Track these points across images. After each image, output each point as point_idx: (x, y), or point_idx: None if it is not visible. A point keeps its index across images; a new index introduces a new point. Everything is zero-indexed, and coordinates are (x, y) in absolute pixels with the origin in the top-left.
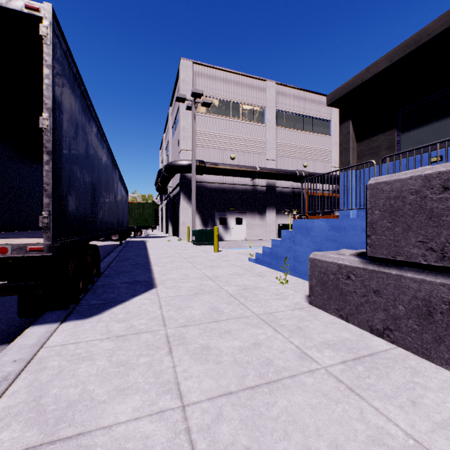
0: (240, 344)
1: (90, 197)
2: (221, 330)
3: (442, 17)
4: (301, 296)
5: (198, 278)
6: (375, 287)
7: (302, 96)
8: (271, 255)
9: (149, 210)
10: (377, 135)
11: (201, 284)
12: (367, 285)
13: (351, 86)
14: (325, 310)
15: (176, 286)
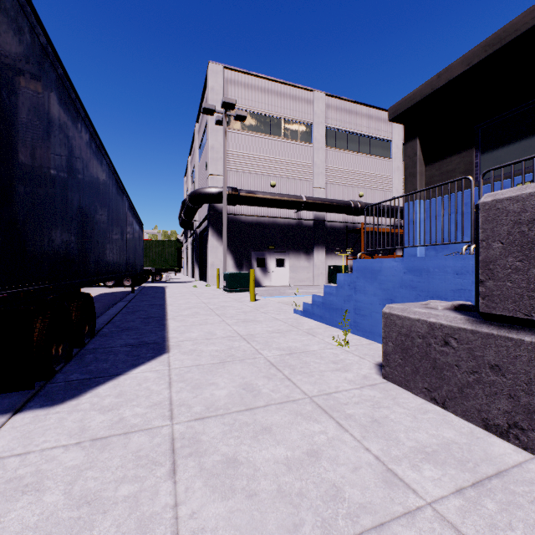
0: (286, 455)
1: (76, 227)
2: (256, 426)
3: (534, 8)
4: (369, 365)
5: (227, 337)
6: (492, 361)
7: (357, 111)
8: (324, 306)
9: (170, 249)
10: (451, 156)
11: (231, 347)
12: (479, 357)
13: (419, 96)
14: (408, 389)
15: (197, 350)
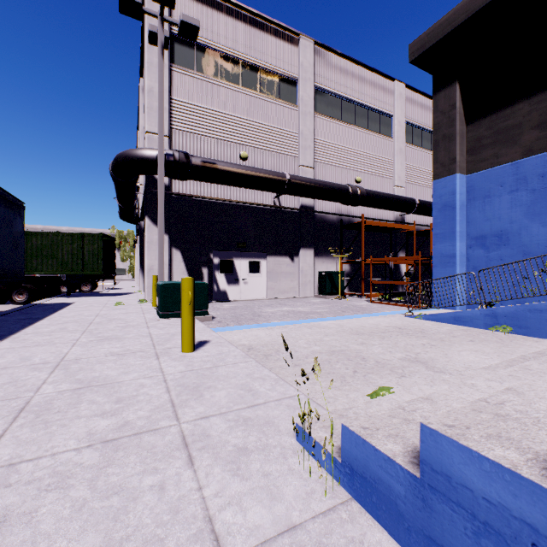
0: None
1: None
2: None
3: None
4: None
5: None
6: None
7: (354, 72)
8: None
9: (91, 246)
10: (514, 104)
11: None
12: None
13: (465, 13)
14: None
15: None
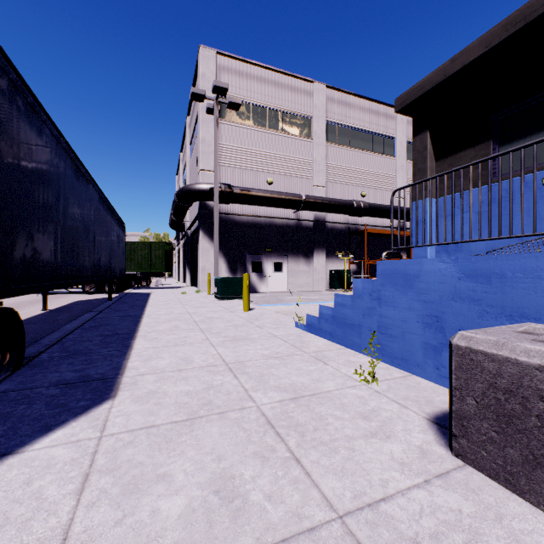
0: None
1: None
2: None
3: None
4: (419, 422)
5: (207, 367)
6: None
7: (360, 105)
8: (335, 320)
9: (157, 252)
10: (465, 150)
11: (209, 385)
12: None
13: (430, 83)
14: (515, 489)
15: (158, 393)
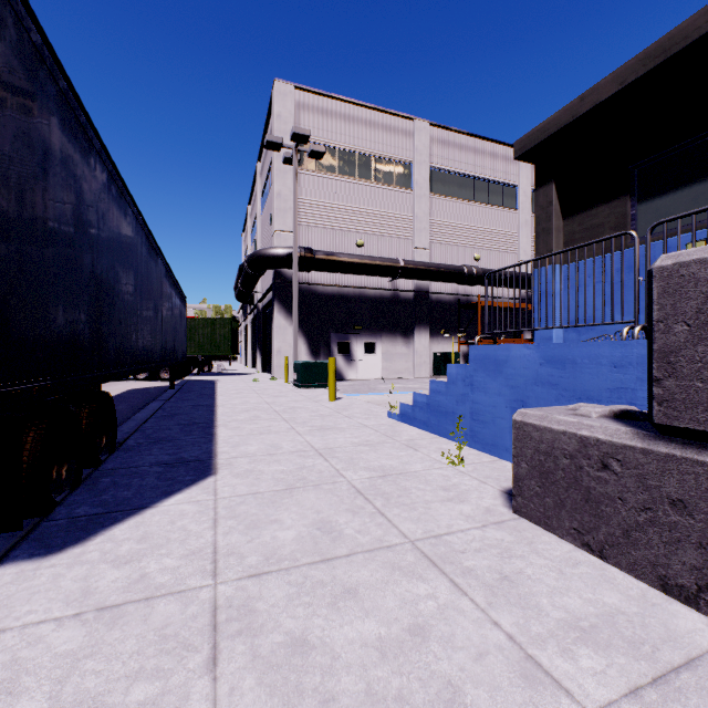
0: (379, 633)
1: (87, 301)
2: (336, 588)
3: None
4: (493, 492)
5: (297, 452)
6: (674, 494)
7: (473, 146)
8: (429, 408)
9: (223, 330)
10: (598, 206)
11: (302, 466)
12: (653, 487)
13: (555, 125)
14: (550, 528)
15: (255, 471)
